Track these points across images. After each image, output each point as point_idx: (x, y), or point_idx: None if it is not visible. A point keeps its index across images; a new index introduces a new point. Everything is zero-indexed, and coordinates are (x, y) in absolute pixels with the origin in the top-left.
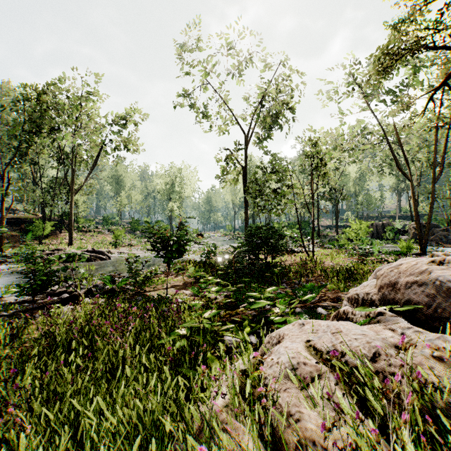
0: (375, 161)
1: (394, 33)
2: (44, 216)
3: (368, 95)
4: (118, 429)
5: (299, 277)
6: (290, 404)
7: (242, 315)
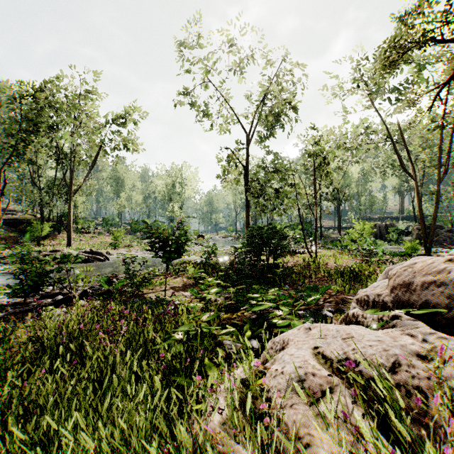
0: (379, 161)
1: (400, 26)
2: (42, 217)
3: (372, 93)
4: (100, 450)
5: (301, 279)
6: (298, 423)
7: (243, 318)
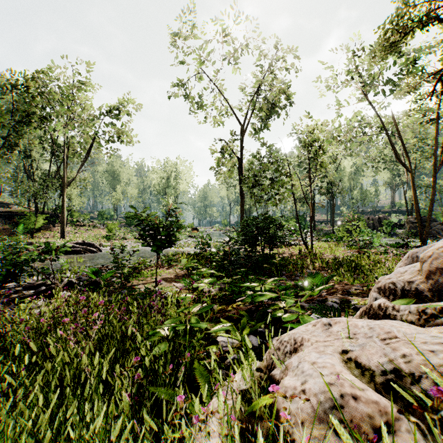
0: (371, 154)
1: (403, 4)
2: (36, 210)
3: (368, 83)
4: None
5: (299, 270)
6: None
7: (240, 310)
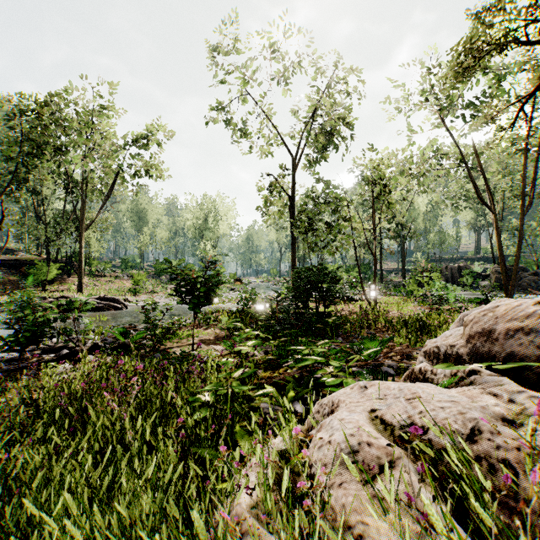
0: (450, 190)
1: (476, 25)
2: (48, 257)
3: (443, 108)
4: None
5: (358, 330)
6: (348, 507)
7: (286, 376)
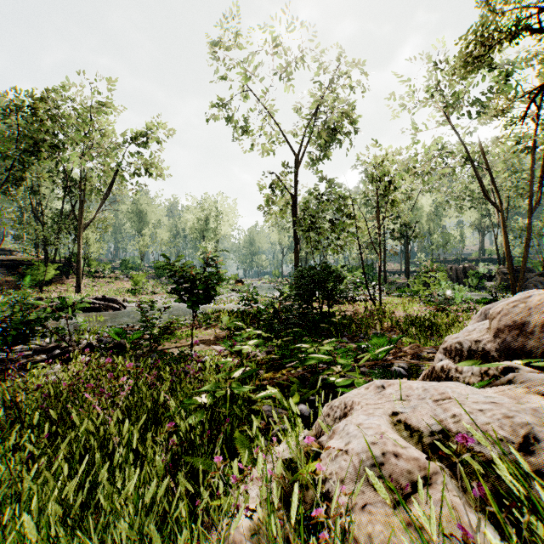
0: (455, 190)
1: (487, 12)
2: (46, 258)
3: (449, 105)
4: None
5: (363, 330)
6: (376, 538)
7: (290, 376)
